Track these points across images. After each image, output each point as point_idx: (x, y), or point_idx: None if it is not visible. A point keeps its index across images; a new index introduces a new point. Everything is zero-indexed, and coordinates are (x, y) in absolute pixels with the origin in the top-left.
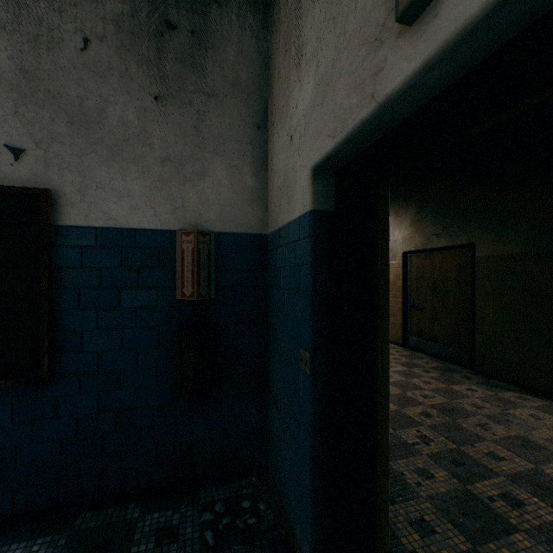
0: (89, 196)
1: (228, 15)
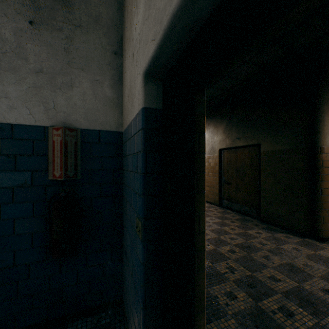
0: None
1: None
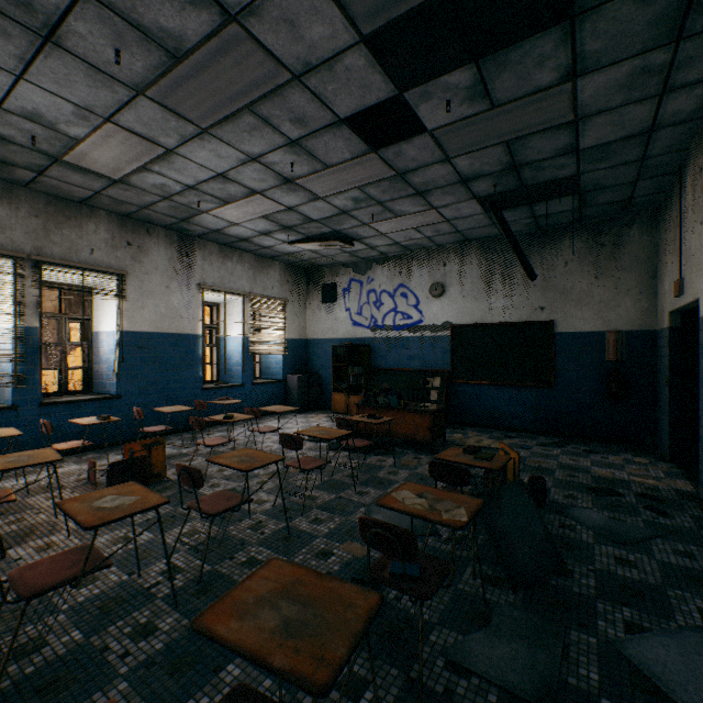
0: (566, 321)
1: (632, 230)
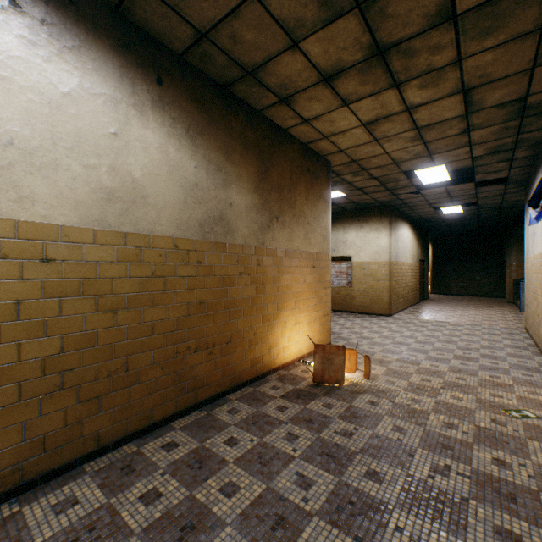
0: None
1: None
